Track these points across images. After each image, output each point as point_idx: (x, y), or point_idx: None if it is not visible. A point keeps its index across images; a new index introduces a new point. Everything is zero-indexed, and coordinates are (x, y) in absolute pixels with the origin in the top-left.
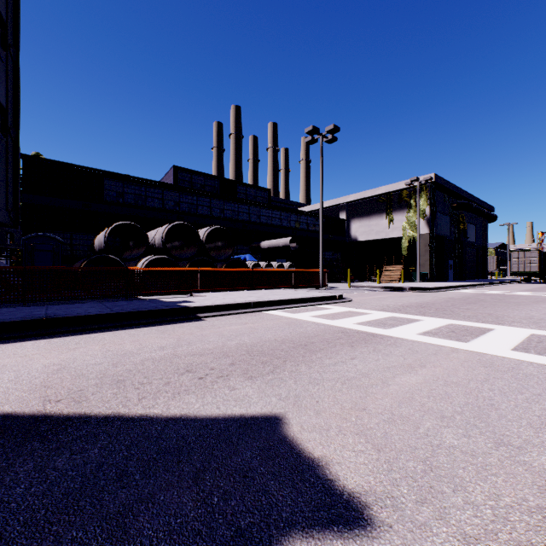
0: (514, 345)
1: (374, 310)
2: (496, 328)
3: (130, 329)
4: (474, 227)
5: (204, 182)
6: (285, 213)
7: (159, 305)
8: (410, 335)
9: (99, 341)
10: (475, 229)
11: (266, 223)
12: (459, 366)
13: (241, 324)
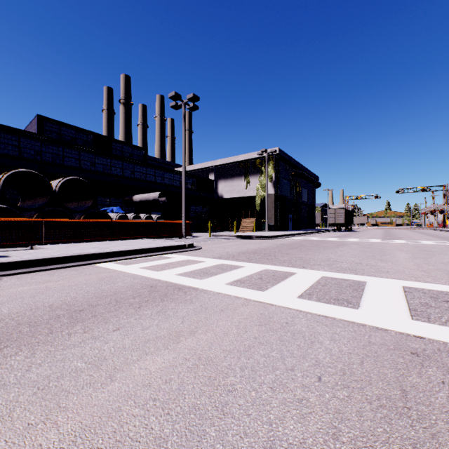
0: (303, 290)
1: (210, 258)
2: (298, 272)
3: None
4: (307, 190)
5: (75, 136)
6: (159, 171)
7: None
8: (218, 286)
9: None
10: (307, 192)
11: (140, 178)
12: (234, 327)
13: (40, 283)
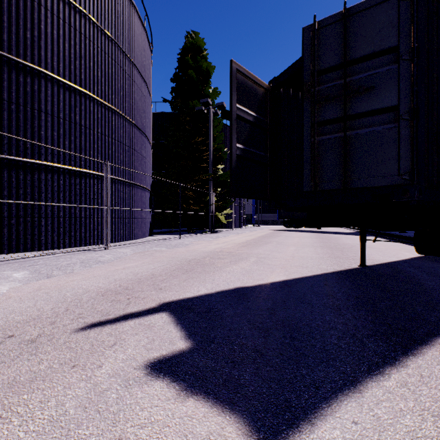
0: None
1: None
2: None
3: None
4: None
5: None
6: None
7: None
8: None
9: None
10: None
11: None
12: None
13: None
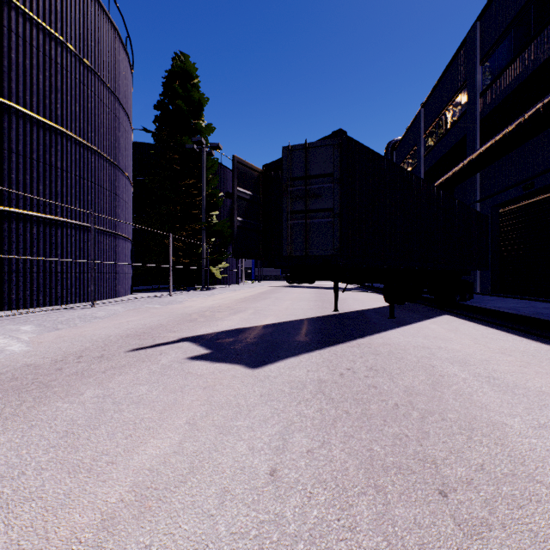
0: None
1: None
2: None
3: None
4: None
5: None
6: None
7: None
8: None
9: (543, 361)
10: None
11: None
12: None
13: None
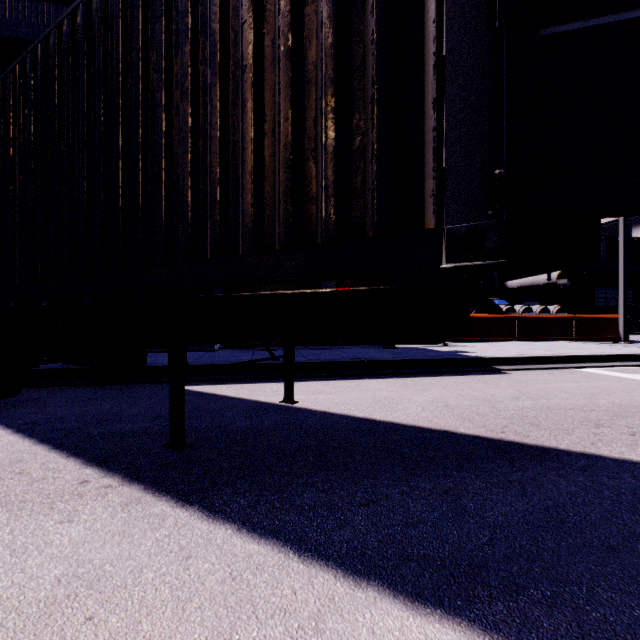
0: None
1: None
2: None
3: (441, 376)
4: None
5: None
6: None
7: (443, 354)
8: None
9: (433, 385)
10: None
11: None
12: None
13: (571, 382)
